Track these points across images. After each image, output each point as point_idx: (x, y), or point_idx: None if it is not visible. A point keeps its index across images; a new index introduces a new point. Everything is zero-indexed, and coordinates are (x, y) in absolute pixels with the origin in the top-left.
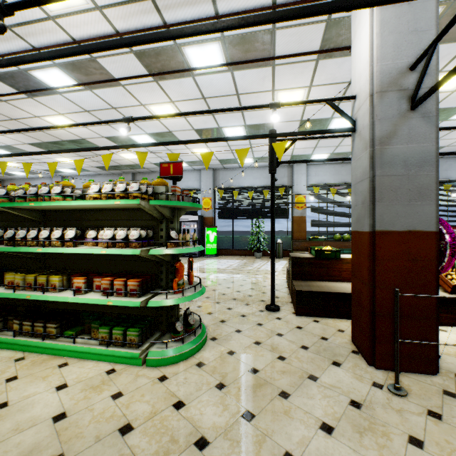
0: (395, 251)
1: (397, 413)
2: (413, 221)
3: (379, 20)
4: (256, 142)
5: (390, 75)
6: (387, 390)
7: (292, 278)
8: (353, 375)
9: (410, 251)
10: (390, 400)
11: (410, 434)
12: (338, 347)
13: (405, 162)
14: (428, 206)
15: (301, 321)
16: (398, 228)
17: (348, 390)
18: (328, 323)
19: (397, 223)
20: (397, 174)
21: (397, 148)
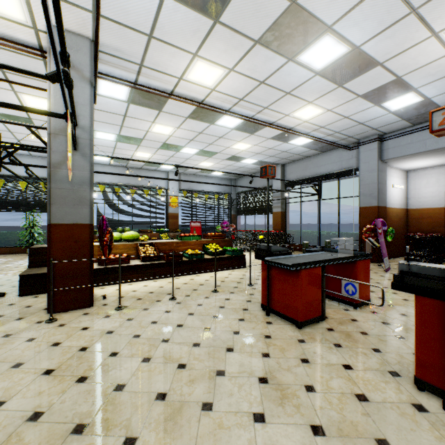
0: (65, 236)
1: (36, 331)
2: (77, 217)
3: (53, 87)
4: (18, 131)
5: (61, 124)
6: (44, 322)
7: (29, 267)
8: (26, 322)
9: (75, 236)
10: (40, 326)
11: (32, 337)
12: (36, 309)
13: (71, 181)
14: (86, 209)
15: (19, 300)
16: (67, 222)
17: (11, 330)
18: (46, 296)
19: (66, 219)
20: (66, 188)
21: (66, 172)
